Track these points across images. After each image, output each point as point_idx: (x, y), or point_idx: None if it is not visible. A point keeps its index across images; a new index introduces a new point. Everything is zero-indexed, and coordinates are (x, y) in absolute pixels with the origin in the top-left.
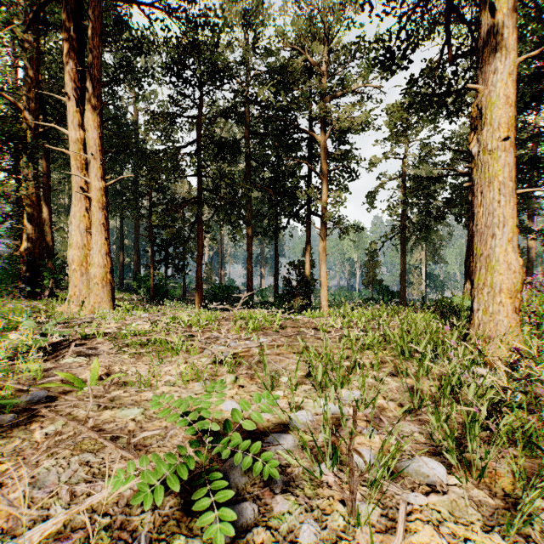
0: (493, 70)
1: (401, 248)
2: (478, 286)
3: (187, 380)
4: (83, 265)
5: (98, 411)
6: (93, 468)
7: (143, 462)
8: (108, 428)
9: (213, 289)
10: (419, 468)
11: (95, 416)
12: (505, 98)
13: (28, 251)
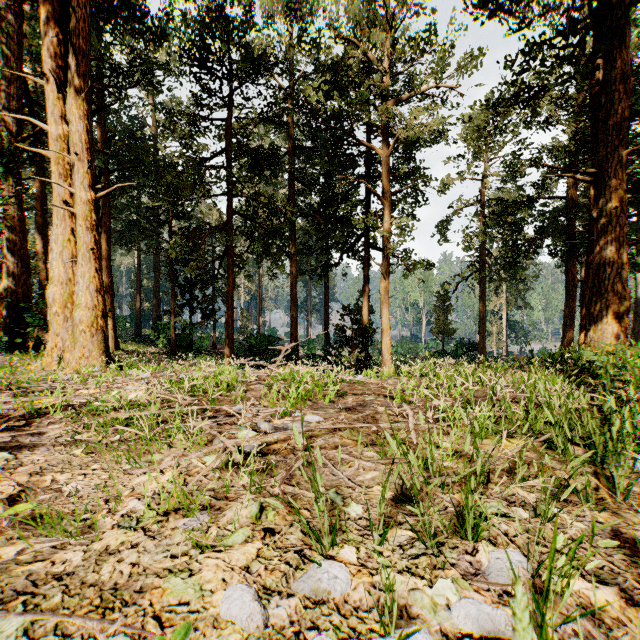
0: None
1: (480, 290)
2: None
3: (165, 512)
4: (68, 307)
5: None
6: None
7: None
8: None
9: (249, 340)
10: None
11: None
12: None
13: (9, 290)
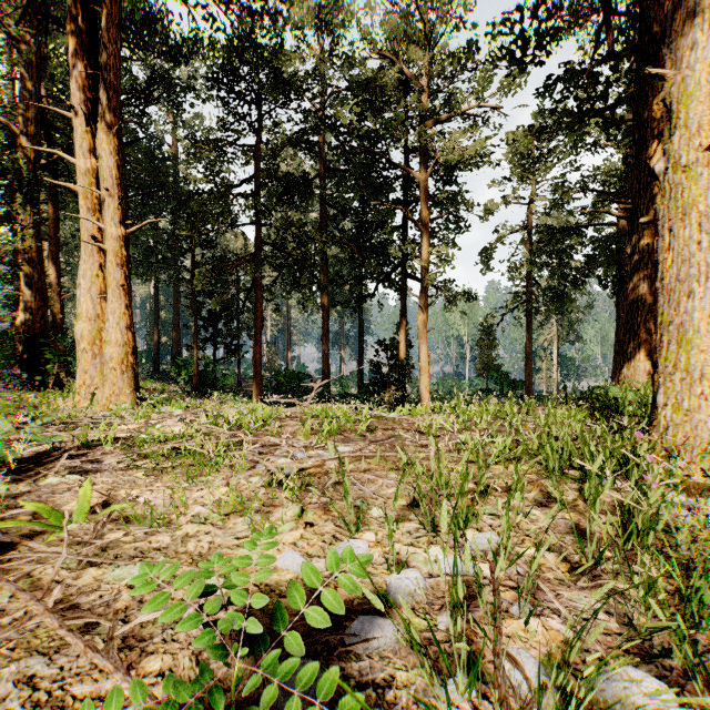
0: (689, 44)
1: (526, 323)
2: (666, 370)
3: (226, 513)
4: (96, 343)
5: (76, 570)
6: (39, 691)
7: (111, 702)
8: (85, 603)
9: (277, 377)
10: (625, 693)
11: (70, 580)
12: (708, 85)
13: (26, 325)
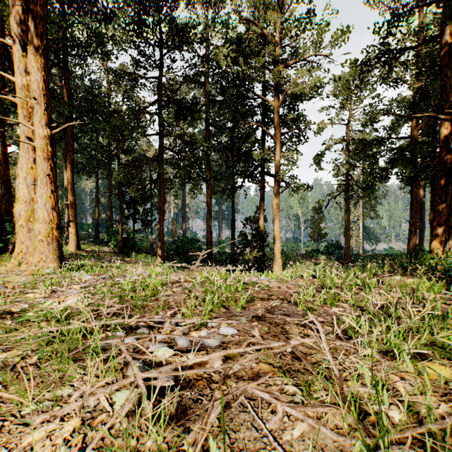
0: None
1: (345, 205)
2: None
3: None
4: (31, 220)
5: None
6: None
7: None
8: None
9: (176, 242)
10: None
11: None
12: None
13: None
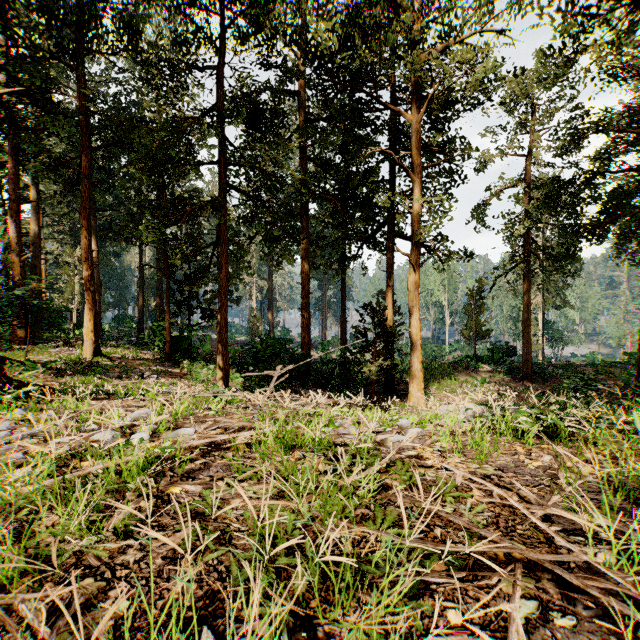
0: None
1: (524, 285)
2: None
3: None
4: None
5: None
6: None
7: None
8: None
9: (254, 344)
10: None
11: None
12: None
13: None
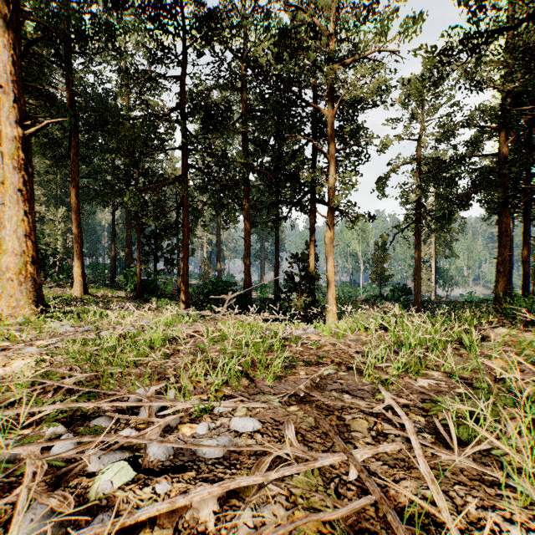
0: None
1: (415, 240)
2: None
3: None
4: (1, 253)
5: None
6: None
7: None
8: None
9: (206, 285)
10: None
11: None
12: None
13: None
